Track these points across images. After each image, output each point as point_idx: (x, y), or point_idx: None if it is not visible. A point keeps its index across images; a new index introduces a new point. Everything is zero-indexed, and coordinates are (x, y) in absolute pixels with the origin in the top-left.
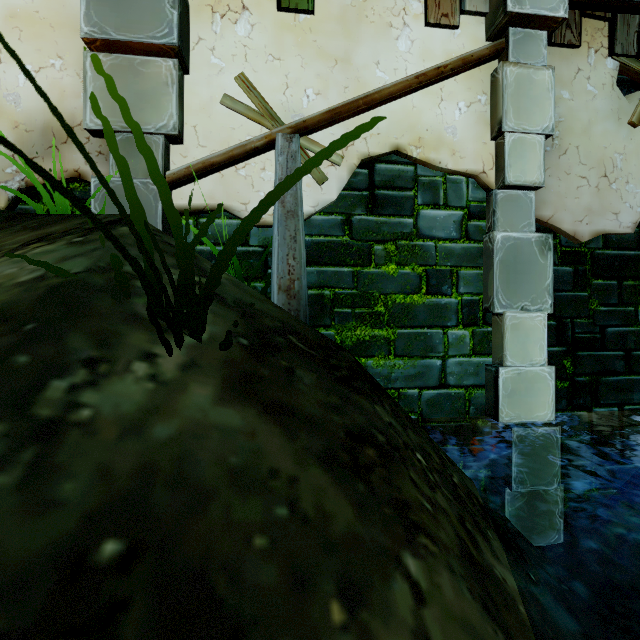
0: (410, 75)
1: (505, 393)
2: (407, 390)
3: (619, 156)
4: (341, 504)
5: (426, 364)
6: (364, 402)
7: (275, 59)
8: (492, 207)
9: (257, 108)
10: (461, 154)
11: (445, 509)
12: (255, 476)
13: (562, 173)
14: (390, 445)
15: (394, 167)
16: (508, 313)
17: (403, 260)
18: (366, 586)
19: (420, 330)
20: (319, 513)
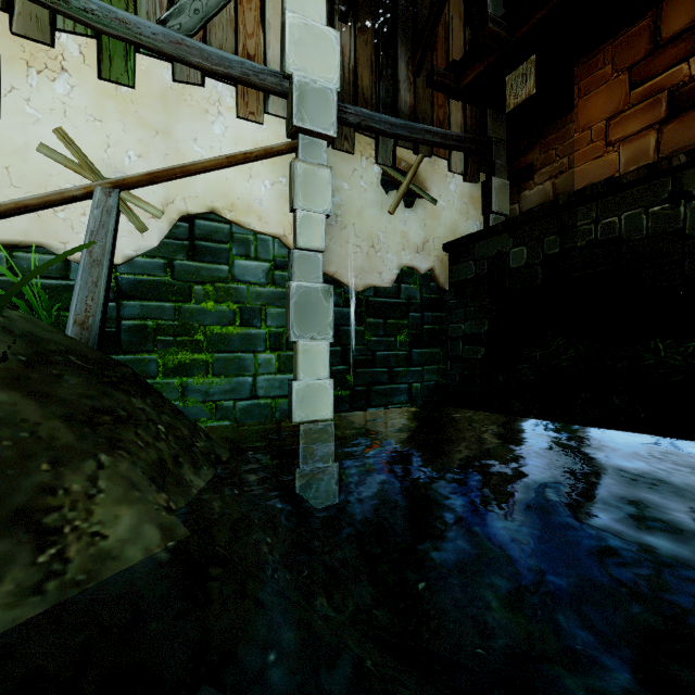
0: (222, 155)
1: (297, 400)
2: (224, 402)
3: (382, 234)
4: (68, 435)
5: (240, 381)
6: (122, 396)
7: (96, 120)
8: (290, 262)
9: (77, 160)
10: (267, 220)
11: (161, 449)
12: (11, 421)
13: (343, 242)
14: (129, 417)
15: (212, 224)
16: (301, 341)
17: (220, 299)
18: (68, 461)
19: (235, 354)
20: (50, 437)
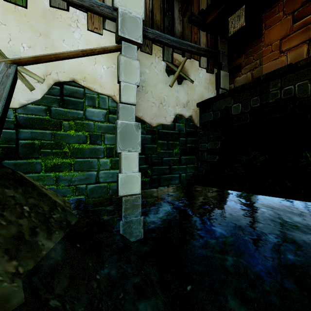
0: (78, 49)
1: (121, 184)
2: (80, 185)
3: (166, 97)
4: None
5: (89, 174)
6: None
7: (2, 24)
8: (117, 110)
9: None
10: (104, 87)
11: (22, 224)
12: None
13: (146, 100)
14: None
15: (74, 88)
16: (123, 152)
17: (78, 129)
18: None
19: (87, 159)
20: None
